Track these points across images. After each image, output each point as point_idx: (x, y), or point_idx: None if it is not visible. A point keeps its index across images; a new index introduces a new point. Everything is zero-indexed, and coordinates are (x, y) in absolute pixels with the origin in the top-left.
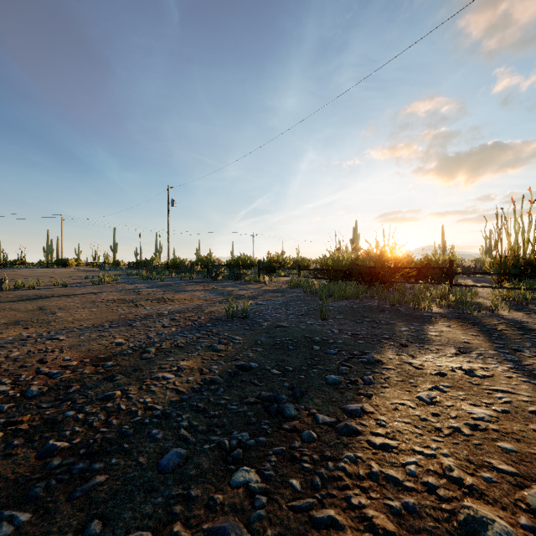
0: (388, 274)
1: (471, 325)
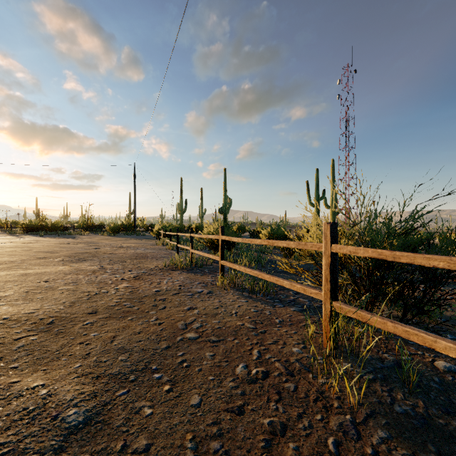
0: (56, 229)
1: (82, 235)
